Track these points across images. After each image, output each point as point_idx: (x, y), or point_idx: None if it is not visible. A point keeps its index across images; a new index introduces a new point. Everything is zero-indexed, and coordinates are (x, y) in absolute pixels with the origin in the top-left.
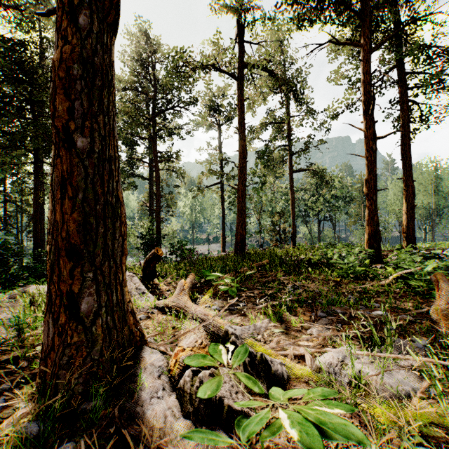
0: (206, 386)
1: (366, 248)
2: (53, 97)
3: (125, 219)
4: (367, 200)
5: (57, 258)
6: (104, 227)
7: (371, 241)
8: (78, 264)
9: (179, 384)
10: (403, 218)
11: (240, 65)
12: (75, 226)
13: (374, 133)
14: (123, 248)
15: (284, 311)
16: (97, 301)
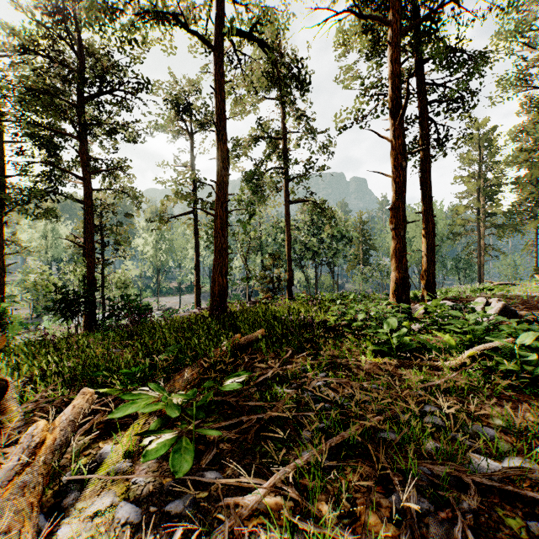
0: None
1: (392, 300)
2: None
3: None
4: (393, 236)
5: None
6: None
7: (399, 292)
8: None
9: None
10: (423, 261)
11: (219, 29)
12: None
13: (402, 145)
14: None
15: (319, 494)
16: None
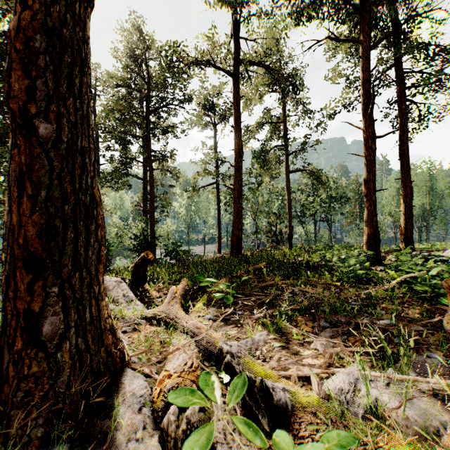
0: (193, 438)
1: (365, 249)
2: (9, 73)
3: (103, 221)
4: (366, 201)
5: (14, 269)
6: (75, 231)
7: (370, 243)
8: (39, 276)
9: (162, 424)
10: (401, 219)
11: (237, 62)
12: (35, 231)
13: (373, 132)
14: (99, 256)
15: (284, 321)
16: (64, 321)
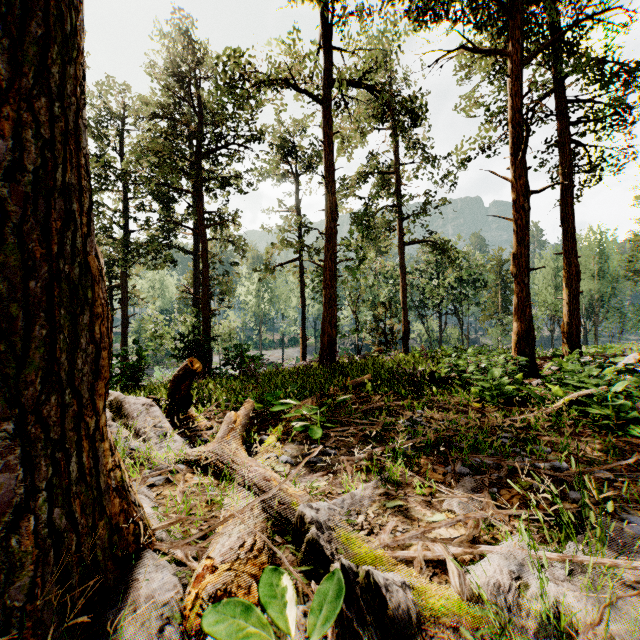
0: None
1: (514, 354)
2: None
3: (106, 309)
4: (515, 285)
5: None
6: (50, 325)
7: (521, 345)
8: None
9: None
10: (564, 311)
11: (329, 81)
12: None
13: (525, 185)
14: (97, 366)
15: (400, 464)
16: (27, 480)
